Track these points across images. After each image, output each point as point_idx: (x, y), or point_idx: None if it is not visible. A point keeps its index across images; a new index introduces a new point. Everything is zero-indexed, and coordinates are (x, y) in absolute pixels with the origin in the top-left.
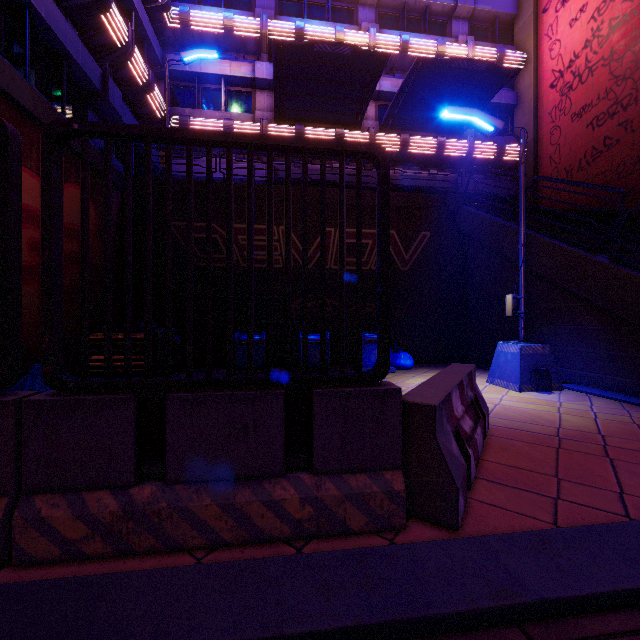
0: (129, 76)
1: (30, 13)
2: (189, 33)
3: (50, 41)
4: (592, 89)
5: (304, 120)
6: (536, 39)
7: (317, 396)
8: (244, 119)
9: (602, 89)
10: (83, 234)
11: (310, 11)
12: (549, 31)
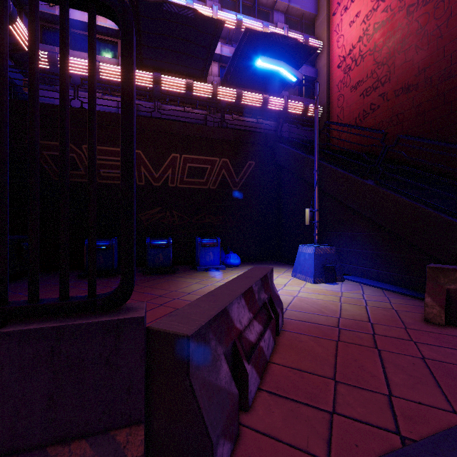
0: None
1: None
2: None
3: None
4: (363, 70)
5: (161, 69)
6: (329, 33)
7: (4, 339)
8: (110, 63)
9: (369, 70)
10: None
11: None
12: (337, 28)
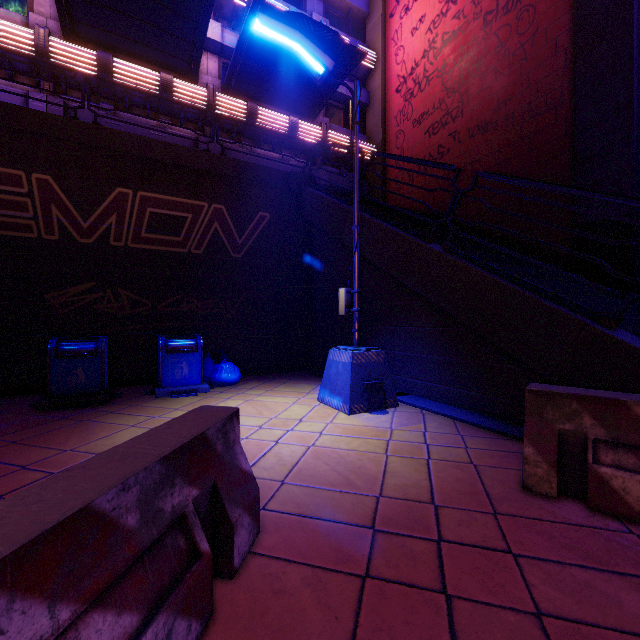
0: None
1: None
2: None
3: None
4: (429, 98)
5: (113, 48)
6: (385, 42)
7: None
8: (8, 19)
9: (437, 99)
10: None
11: None
12: (395, 36)
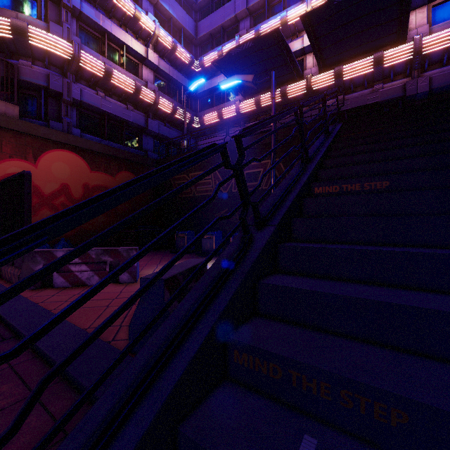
0: (164, 112)
1: (108, 114)
2: (205, 69)
3: (118, 119)
4: None
5: (262, 90)
6: None
7: None
8: (231, 104)
9: None
10: (4, 205)
11: (273, 11)
12: None
